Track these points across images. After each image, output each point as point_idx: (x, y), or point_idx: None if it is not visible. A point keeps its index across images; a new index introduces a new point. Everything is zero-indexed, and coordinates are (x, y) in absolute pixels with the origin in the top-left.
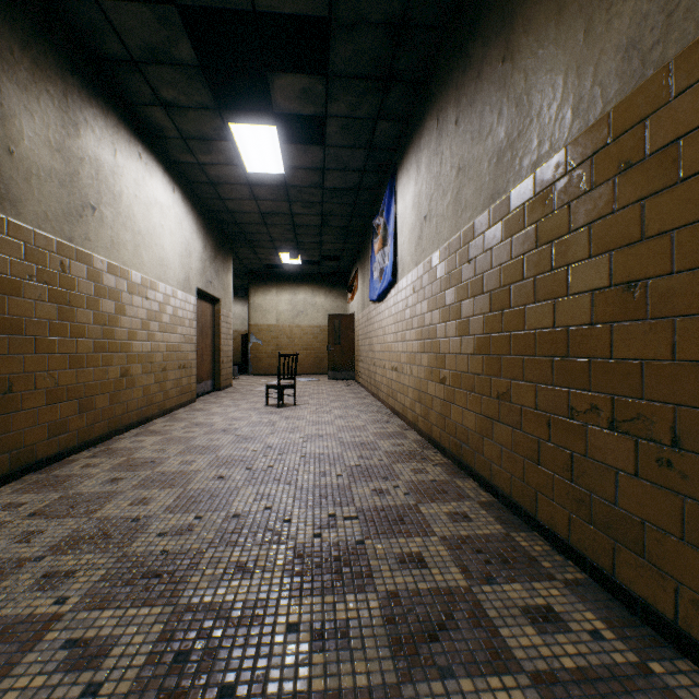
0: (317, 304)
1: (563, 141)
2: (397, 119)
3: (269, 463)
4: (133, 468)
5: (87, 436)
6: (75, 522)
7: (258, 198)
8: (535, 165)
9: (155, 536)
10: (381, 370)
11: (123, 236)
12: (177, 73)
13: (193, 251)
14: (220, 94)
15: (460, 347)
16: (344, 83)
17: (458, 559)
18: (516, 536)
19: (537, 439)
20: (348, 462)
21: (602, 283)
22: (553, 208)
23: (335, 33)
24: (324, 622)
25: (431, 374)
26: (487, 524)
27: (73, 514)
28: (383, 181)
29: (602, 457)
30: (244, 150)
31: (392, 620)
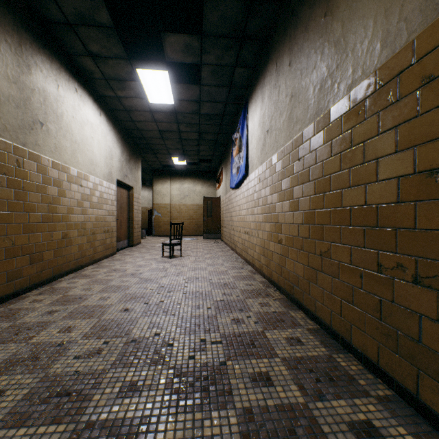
0: (196, 190)
1: (373, 67)
2: (248, 66)
3: (160, 299)
4: (66, 302)
5: (37, 279)
6: (16, 347)
7: (157, 120)
8: (350, 87)
9: (72, 359)
10: (238, 233)
11: (64, 143)
12: (99, 33)
13: (114, 155)
14: (130, 49)
15: (292, 219)
16: (213, 40)
17: (295, 378)
18: (336, 357)
19: (352, 286)
20: (215, 298)
21: (407, 171)
22: (364, 117)
23: (207, 4)
24: (194, 438)
25: (272, 236)
26: (315, 347)
27: (15, 341)
28: (239, 110)
29: (407, 303)
30: (146, 87)
31: (247, 437)
